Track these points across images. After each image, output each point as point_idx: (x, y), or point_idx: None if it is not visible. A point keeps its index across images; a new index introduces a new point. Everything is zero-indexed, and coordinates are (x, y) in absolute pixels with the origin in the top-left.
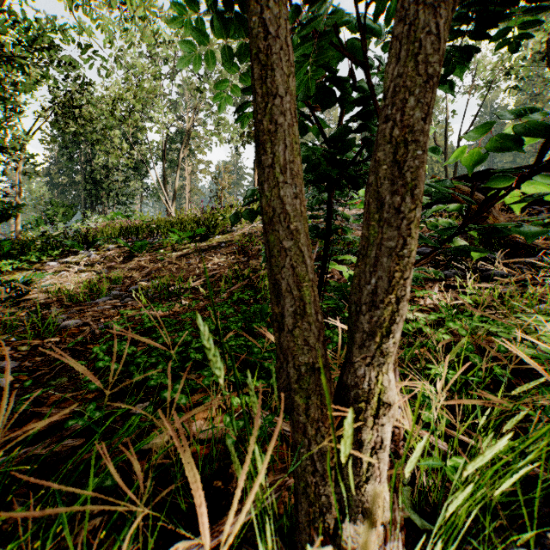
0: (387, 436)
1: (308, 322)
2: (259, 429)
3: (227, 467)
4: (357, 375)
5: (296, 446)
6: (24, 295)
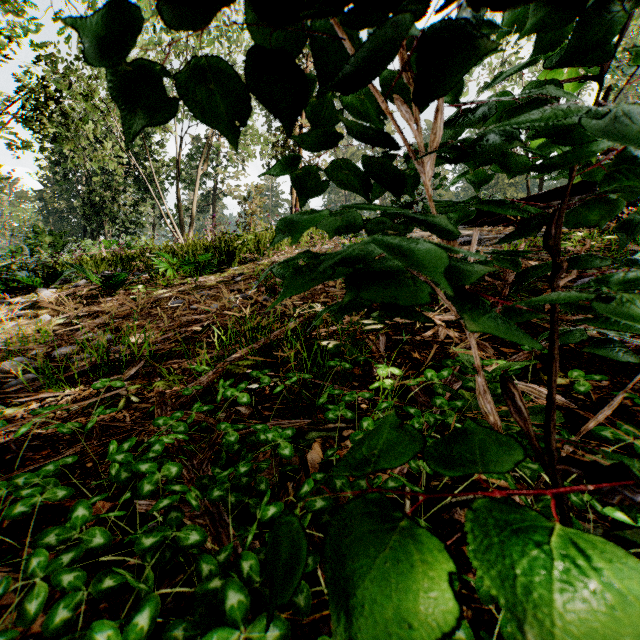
0: None
1: None
2: None
3: None
4: None
5: None
6: None
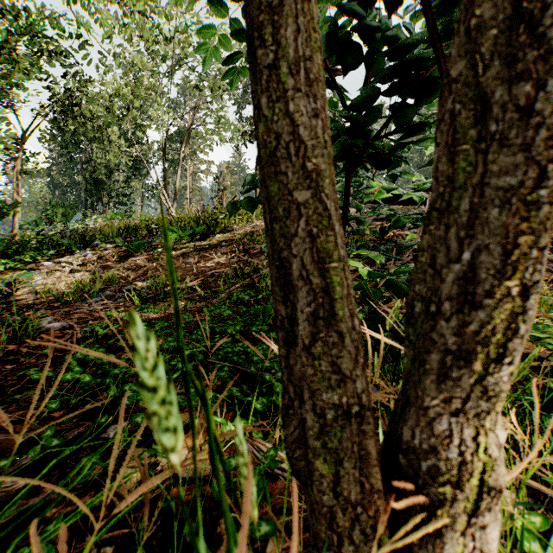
0: (491, 548)
1: (338, 332)
2: (258, 475)
3: (214, 524)
4: (434, 431)
5: (317, 541)
6: (11, 295)
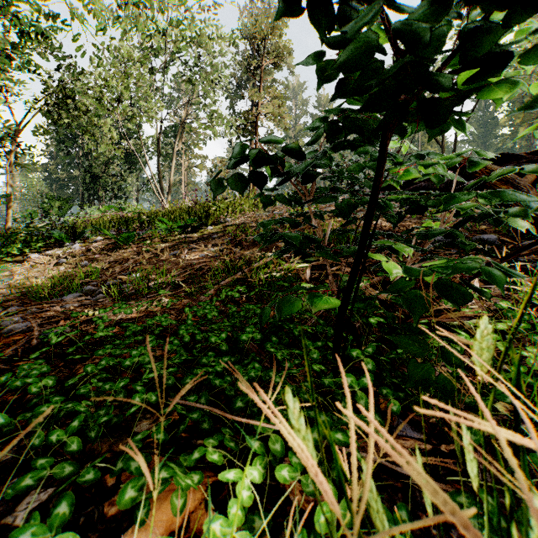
0: None
1: None
2: None
3: None
4: None
5: None
6: None
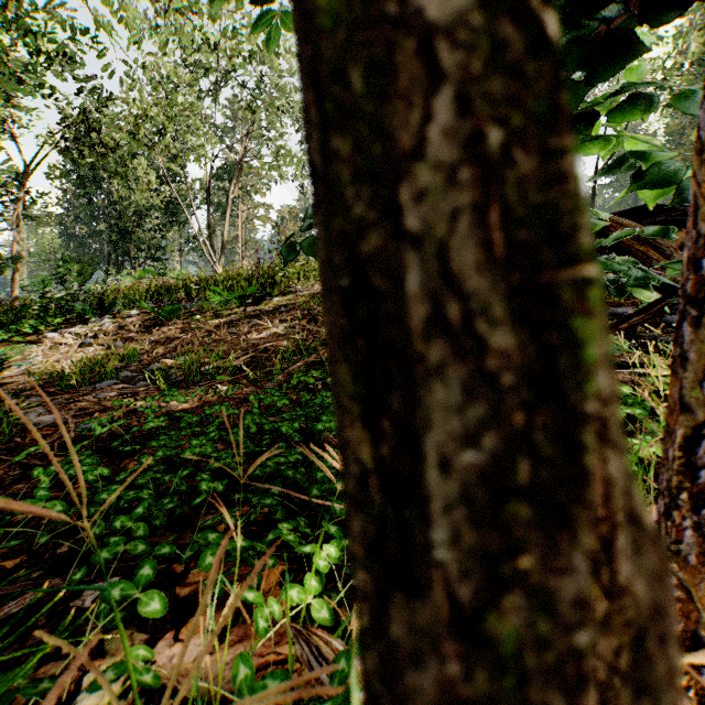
0: None
1: None
2: None
3: None
4: None
5: None
6: None
